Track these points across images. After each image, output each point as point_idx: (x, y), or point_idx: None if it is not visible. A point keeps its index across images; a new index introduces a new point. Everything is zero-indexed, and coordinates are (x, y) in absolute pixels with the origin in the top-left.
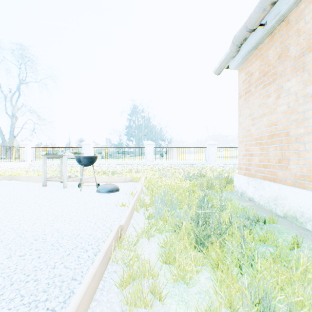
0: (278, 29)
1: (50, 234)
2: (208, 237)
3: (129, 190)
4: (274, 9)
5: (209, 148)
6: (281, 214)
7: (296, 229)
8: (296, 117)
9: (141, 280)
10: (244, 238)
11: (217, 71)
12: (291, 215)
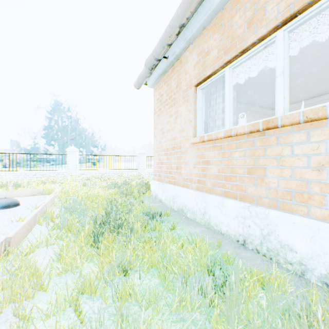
0: (176, 65)
1: None
2: (103, 232)
3: (36, 203)
4: (172, 48)
5: (139, 157)
6: (176, 209)
7: (180, 218)
8: (184, 135)
9: (25, 280)
10: (133, 228)
11: (137, 86)
12: (181, 208)
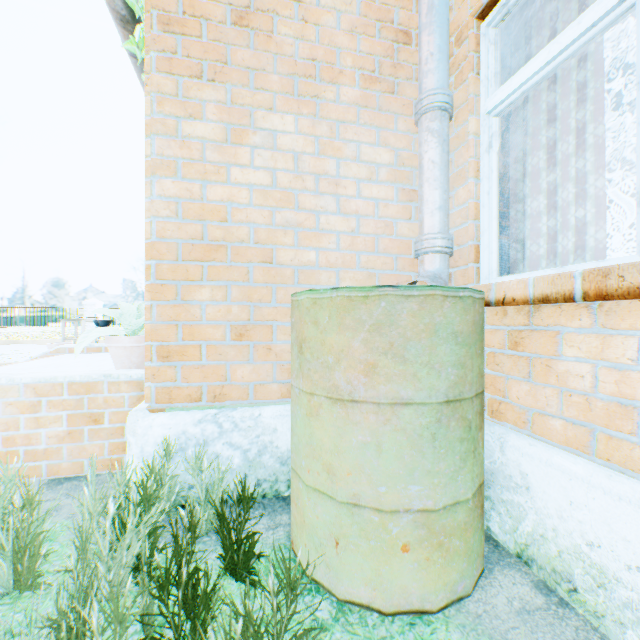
0: None
1: None
2: None
3: None
4: None
5: None
6: None
7: None
8: None
9: None
10: None
11: None
12: None
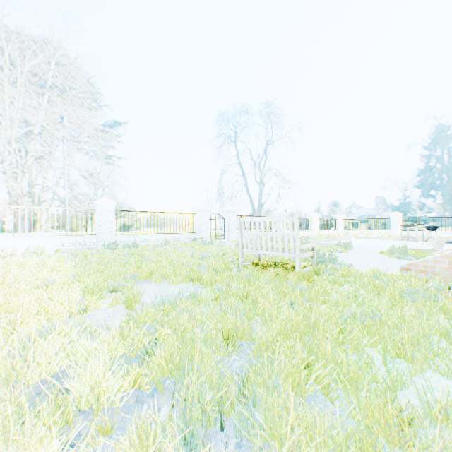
0: None
1: None
2: None
3: None
4: None
5: None
6: None
7: None
8: None
9: None
10: None
11: None
12: None
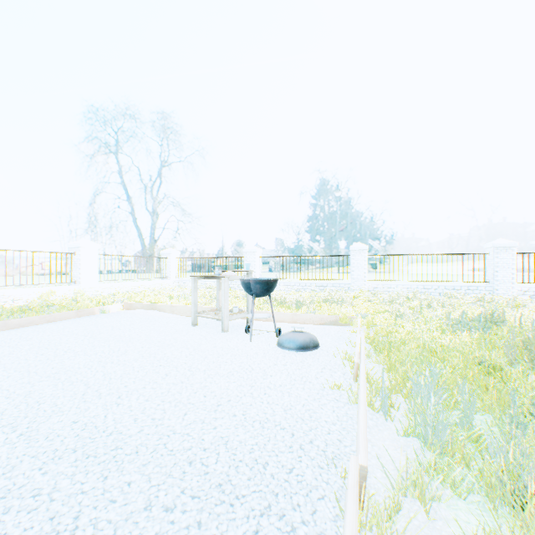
0: None
1: (214, 452)
2: None
3: (337, 346)
4: None
5: (496, 255)
6: None
7: None
8: None
9: None
10: None
11: None
12: None
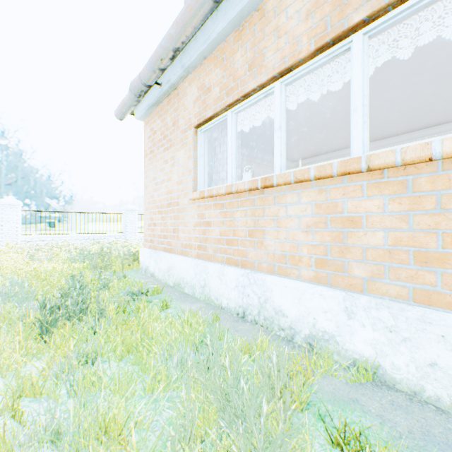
0: (173, 96)
1: None
2: (59, 319)
3: None
4: (167, 74)
5: (127, 215)
6: (173, 284)
7: (176, 295)
8: (183, 188)
9: None
10: (106, 310)
11: (119, 116)
12: (178, 283)
